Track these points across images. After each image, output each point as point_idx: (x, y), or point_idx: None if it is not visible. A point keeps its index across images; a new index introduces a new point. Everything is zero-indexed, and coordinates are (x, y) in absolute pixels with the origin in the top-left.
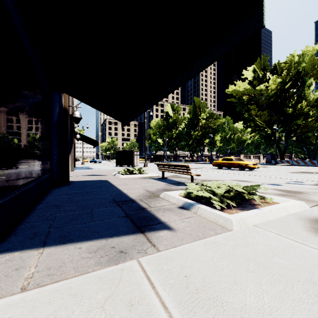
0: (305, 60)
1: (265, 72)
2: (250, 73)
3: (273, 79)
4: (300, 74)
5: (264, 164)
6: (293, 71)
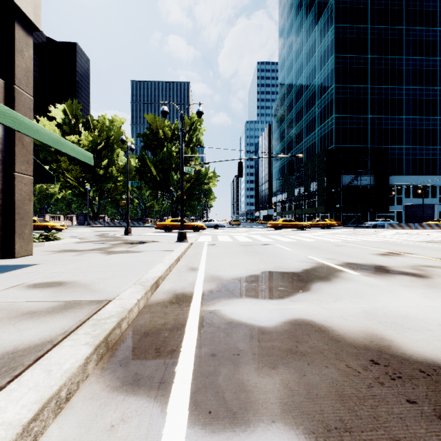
0: (114, 129)
1: (78, 121)
2: (59, 114)
3: (86, 134)
4: (110, 140)
5: (76, 226)
6: (105, 133)
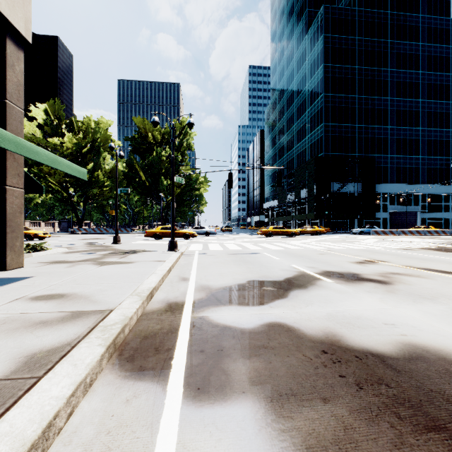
0: (100, 132)
1: (60, 122)
2: (40, 114)
3: (69, 136)
4: (96, 143)
5: (59, 233)
6: (90, 136)
